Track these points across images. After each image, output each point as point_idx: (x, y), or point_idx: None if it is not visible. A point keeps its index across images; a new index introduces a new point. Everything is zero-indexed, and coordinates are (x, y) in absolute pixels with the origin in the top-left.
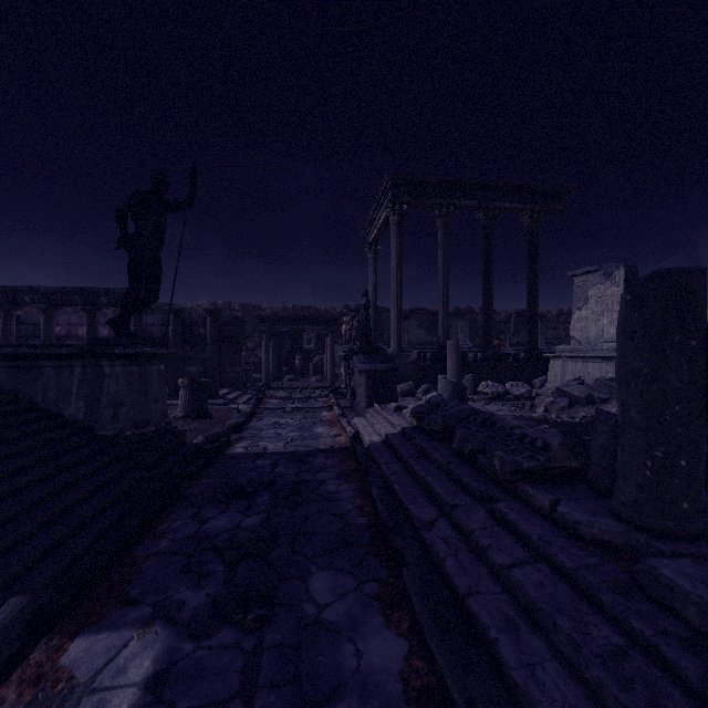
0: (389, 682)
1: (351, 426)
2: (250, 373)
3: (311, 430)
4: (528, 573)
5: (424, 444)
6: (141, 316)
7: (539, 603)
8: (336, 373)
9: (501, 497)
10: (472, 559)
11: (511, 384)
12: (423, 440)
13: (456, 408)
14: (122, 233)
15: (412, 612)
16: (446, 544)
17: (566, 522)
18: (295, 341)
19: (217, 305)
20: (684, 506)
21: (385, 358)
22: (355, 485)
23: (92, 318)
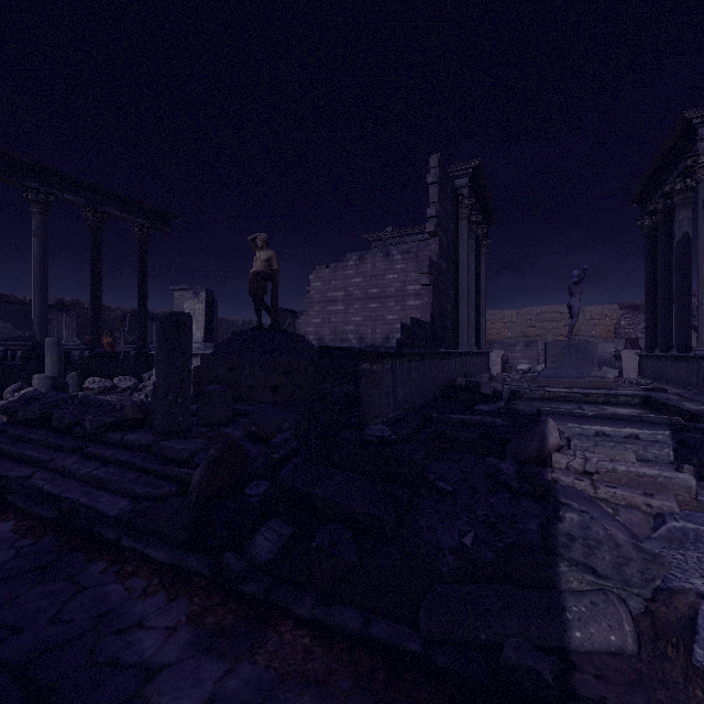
0: (4, 535)
1: None
2: None
3: None
4: (101, 470)
5: (19, 432)
6: None
7: (104, 477)
8: None
9: (91, 445)
10: (66, 480)
11: (120, 379)
12: (17, 430)
13: (55, 398)
14: None
15: (17, 510)
16: (44, 480)
17: (129, 443)
18: None
19: None
20: (180, 419)
21: None
22: None
23: None
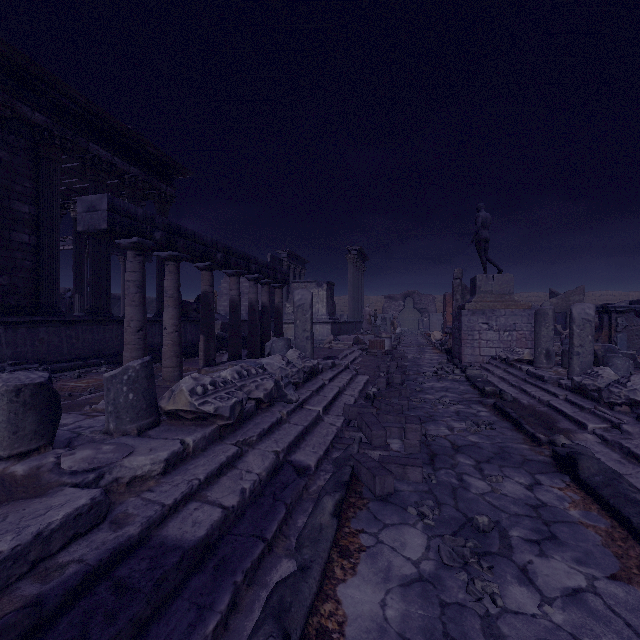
0: None
1: None
2: None
3: None
4: None
5: None
6: None
7: None
8: None
9: None
10: None
11: None
12: None
13: None
14: None
15: None
16: None
17: None
18: None
19: None
20: None
21: None
22: None
23: None
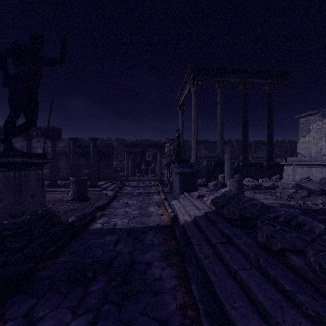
0: None
1: (171, 208)
2: (118, 172)
3: (146, 209)
4: None
5: (226, 229)
6: (55, 142)
7: None
8: (162, 172)
9: None
10: None
11: (262, 180)
12: (224, 226)
13: (249, 203)
14: (4, 74)
15: None
16: None
17: None
18: (142, 156)
19: (104, 139)
20: None
21: (190, 165)
22: (176, 270)
23: (29, 143)
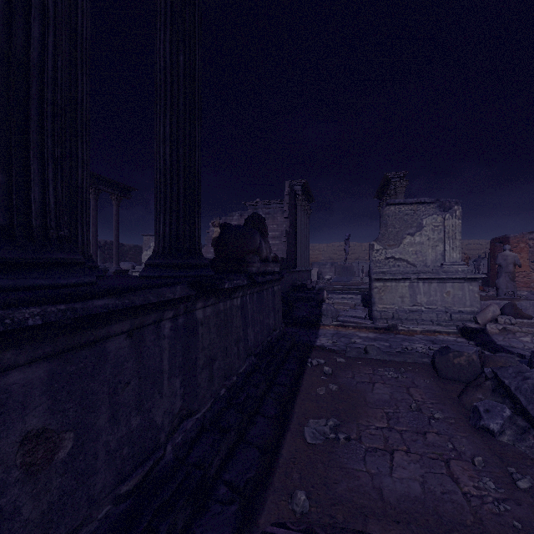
0: None
1: None
2: None
3: None
4: None
5: None
6: None
7: None
8: None
9: None
10: None
11: None
12: None
13: None
14: None
15: None
16: None
17: None
18: None
19: None
20: None
21: None
22: None
23: None
